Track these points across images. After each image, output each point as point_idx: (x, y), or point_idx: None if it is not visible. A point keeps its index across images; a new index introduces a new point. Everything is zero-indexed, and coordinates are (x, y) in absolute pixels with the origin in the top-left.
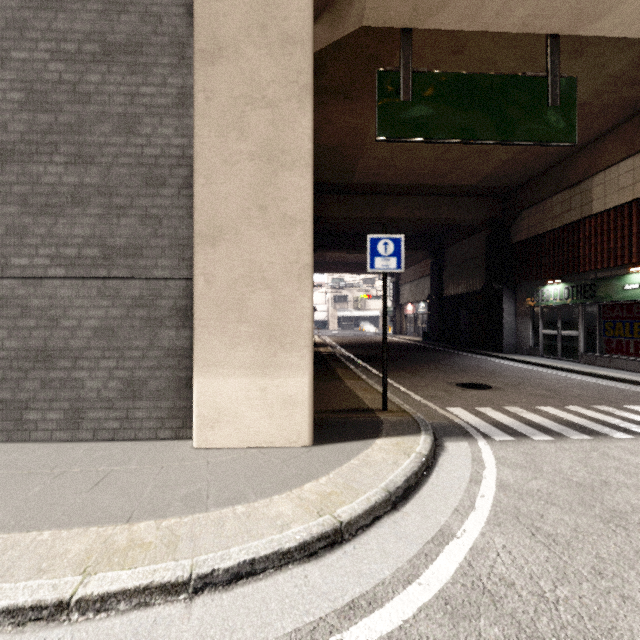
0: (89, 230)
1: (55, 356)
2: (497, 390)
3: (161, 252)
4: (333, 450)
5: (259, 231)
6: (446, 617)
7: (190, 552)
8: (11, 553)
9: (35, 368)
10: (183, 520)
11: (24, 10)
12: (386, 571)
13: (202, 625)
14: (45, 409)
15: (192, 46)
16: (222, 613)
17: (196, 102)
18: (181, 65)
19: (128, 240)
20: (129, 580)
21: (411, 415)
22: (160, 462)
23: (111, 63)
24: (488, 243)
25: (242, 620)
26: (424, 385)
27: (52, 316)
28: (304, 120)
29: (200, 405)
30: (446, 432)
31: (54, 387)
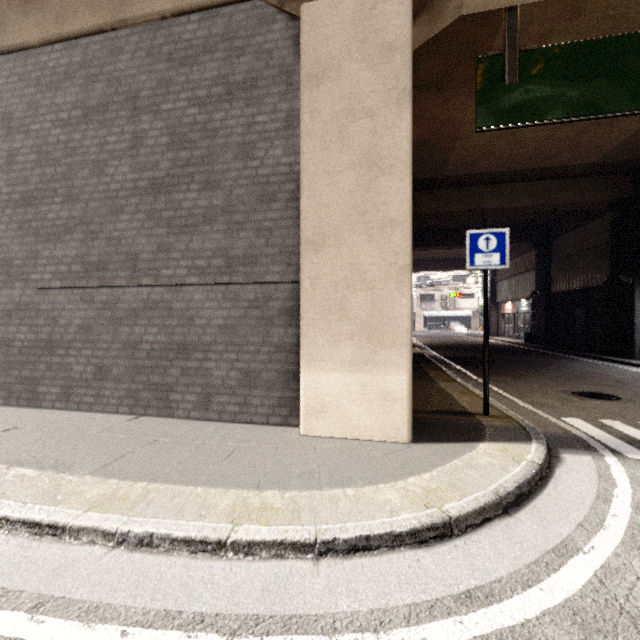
0: (216, 244)
1: (191, 349)
2: (628, 402)
3: (272, 259)
4: (433, 449)
5: (359, 235)
6: (575, 627)
7: (312, 521)
8: (179, 500)
9: (177, 358)
10: (302, 494)
11: (169, 70)
12: (502, 571)
13: (329, 582)
14: (184, 392)
15: (298, 72)
16: (345, 576)
17: (302, 123)
18: (288, 91)
19: (245, 250)
20: (267, 534)
21: (518, 422)
22: (274, 444)
23: (232, 100)
24: (613, 229)
25: (363, 585)
26: (530, 391)
27: (189, 316)
28: (403, 124)
29: (306, 396)
30: (562, 443)
31: (190, 374)
